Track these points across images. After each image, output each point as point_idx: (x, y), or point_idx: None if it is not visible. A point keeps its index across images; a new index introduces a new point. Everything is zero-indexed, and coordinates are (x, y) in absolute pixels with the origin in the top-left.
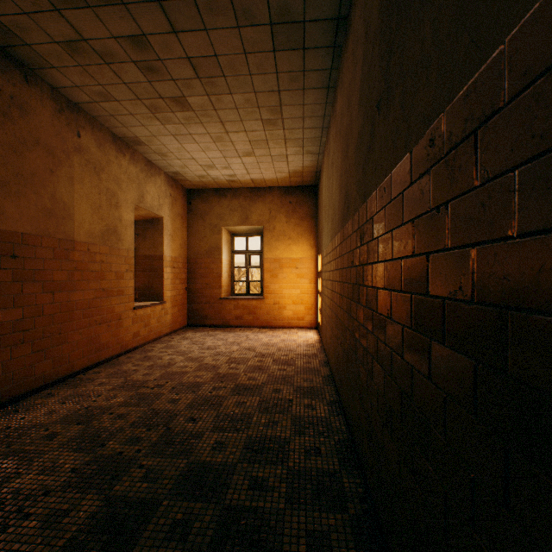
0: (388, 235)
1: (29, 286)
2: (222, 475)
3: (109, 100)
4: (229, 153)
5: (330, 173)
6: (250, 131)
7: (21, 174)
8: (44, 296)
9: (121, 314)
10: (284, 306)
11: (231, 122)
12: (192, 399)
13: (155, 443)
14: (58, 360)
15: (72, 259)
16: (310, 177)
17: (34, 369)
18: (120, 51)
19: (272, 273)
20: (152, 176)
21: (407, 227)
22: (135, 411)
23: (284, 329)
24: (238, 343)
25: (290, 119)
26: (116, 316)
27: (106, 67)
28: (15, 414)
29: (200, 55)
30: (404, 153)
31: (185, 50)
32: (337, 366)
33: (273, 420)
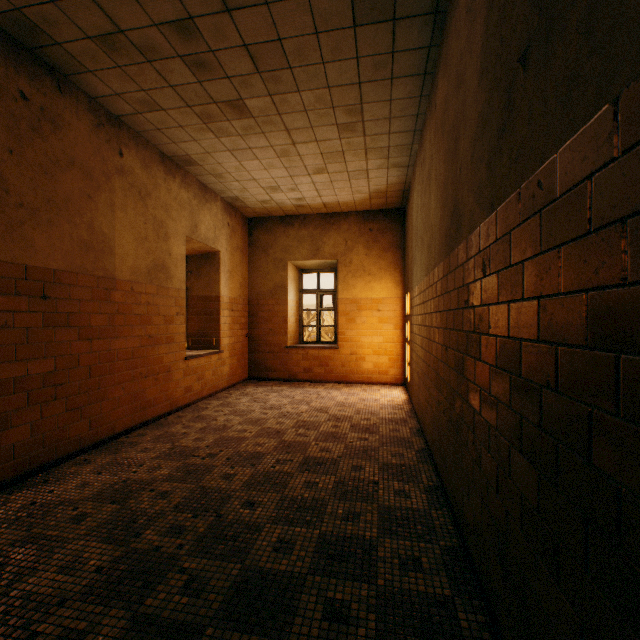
0: (549, 254)
1: (63, 333)
2: (286, 593)
3: (154, 110)
4: (297, 171)
5: (426, 188)
6: (322, 140)
7: (54, 200)
8: (80, 344)
9: (170, 365)
10: (362, 357)
11: (299, 129)
12: (250, 475)
13: (202, 536)
14: (96, 419)
15: (112, 300)
16: (396, 197)
17: (68, 430)
18: (163, 43)
19: (349, 317)
20: (206, 202)
21: (604, 235)
22: (181, 489)
23: (363, 386)
24: (307, 402)
25: (372, 121)
26: (164, 368)
27: (148, 66)
28: (43, 485)
29: (260, 41)
30: (593, 108)
31: (241, 35)
32: (438, 440)
33: (354, 511)
